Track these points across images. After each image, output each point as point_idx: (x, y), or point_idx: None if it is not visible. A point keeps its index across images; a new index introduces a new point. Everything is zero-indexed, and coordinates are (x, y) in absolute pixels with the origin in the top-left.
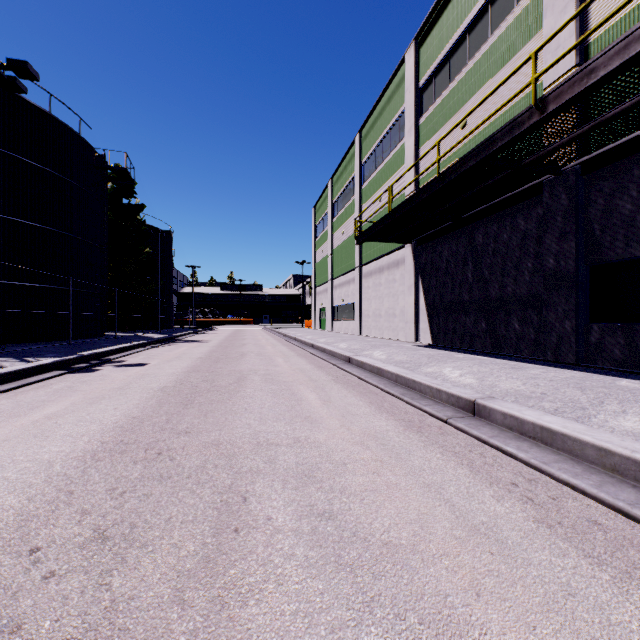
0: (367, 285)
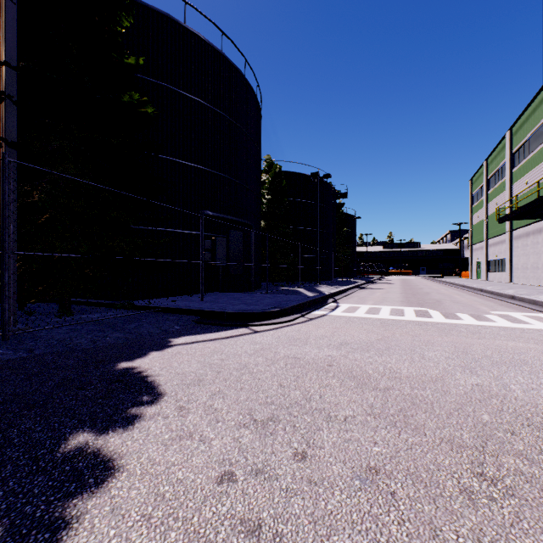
0: (516, 245)
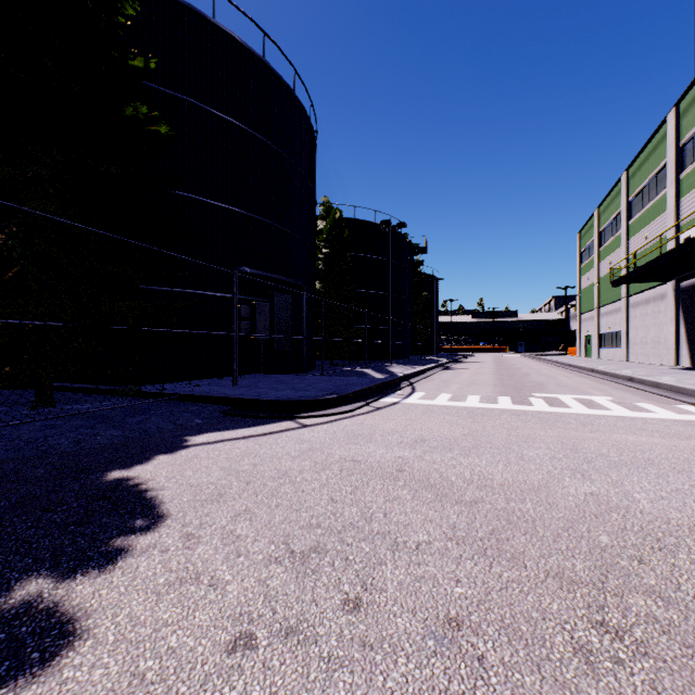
0: (634, 315)
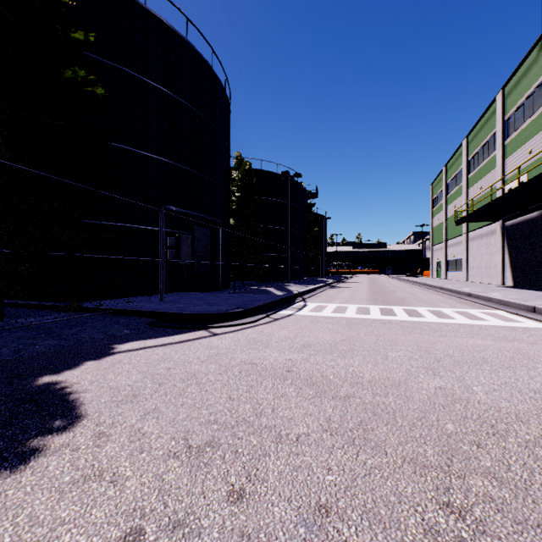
0: (472, 246)
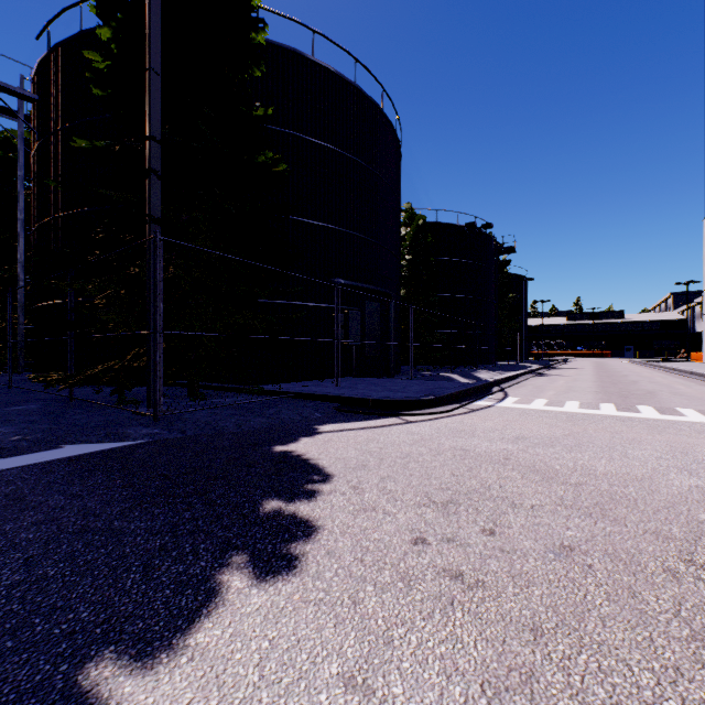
0: None
